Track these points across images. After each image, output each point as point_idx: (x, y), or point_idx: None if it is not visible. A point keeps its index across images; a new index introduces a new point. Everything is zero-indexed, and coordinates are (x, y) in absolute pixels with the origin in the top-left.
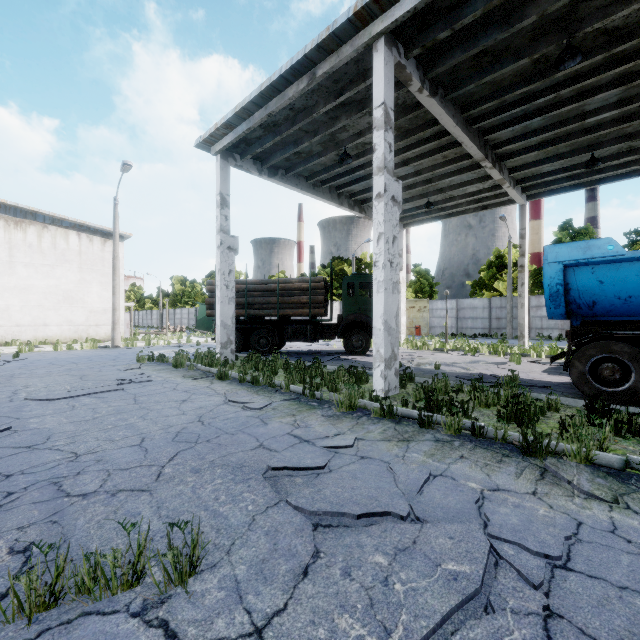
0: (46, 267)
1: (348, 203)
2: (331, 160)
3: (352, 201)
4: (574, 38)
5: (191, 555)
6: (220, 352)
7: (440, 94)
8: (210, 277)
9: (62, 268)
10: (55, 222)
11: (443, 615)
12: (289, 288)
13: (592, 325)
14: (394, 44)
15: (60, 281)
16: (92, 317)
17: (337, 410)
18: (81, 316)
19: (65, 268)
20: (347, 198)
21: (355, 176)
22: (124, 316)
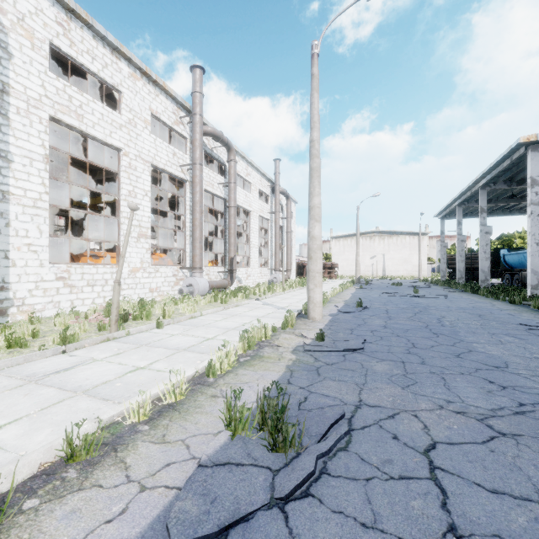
0: (398, 250)
1: (519, 212)
2: (487, 207)
3: (523, 210)
4: (514, 191)
5: (401, 285)
6: (440, 279)
7: (493, 201)
8: (498, 239)
9: (403, 250)
10: (401, 233)
11: (412, 286)
12: (475, 257)
13: (515, 270)
14: (462, 204)
15: (403, 255)
16: (414, 268)
17: (439, 286)
18: (410, 268)
19: (404, 250)
20: (518, 210)
21: (511, 205)
22: (428, 267)
